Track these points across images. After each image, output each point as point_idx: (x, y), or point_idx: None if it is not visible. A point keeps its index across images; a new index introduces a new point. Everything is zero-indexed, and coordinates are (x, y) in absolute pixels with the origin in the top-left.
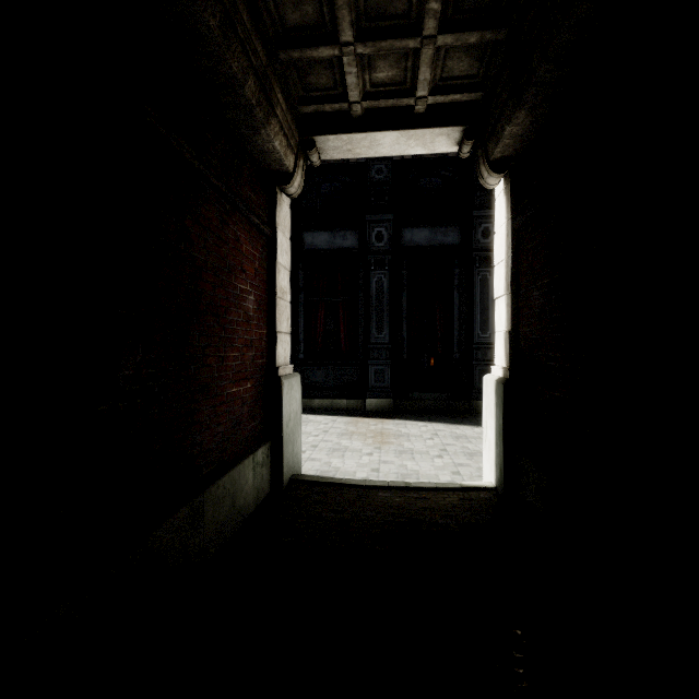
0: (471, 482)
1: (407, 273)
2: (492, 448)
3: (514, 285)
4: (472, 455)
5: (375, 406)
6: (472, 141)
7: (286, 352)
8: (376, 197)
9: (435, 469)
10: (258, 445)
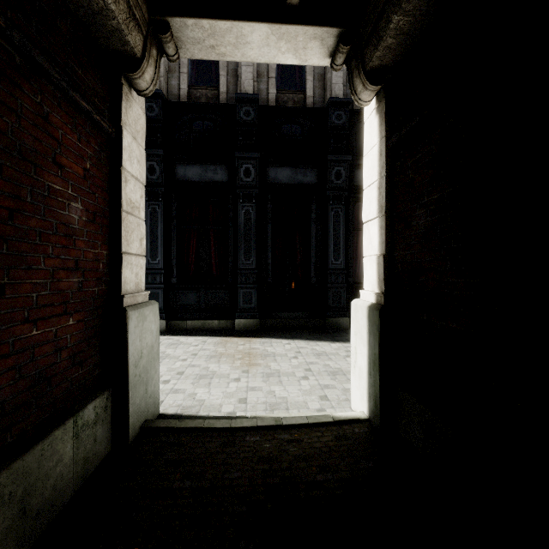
0: (343, 412)
1: (272, 207)
2: (363, 376)
3: (389, 206)
4: (335, 375)
5: (243, 326)
6: (348, 47)
7: (139, 277)
8: (244, 136)
9: (303, 394)
10: (90, 397)
